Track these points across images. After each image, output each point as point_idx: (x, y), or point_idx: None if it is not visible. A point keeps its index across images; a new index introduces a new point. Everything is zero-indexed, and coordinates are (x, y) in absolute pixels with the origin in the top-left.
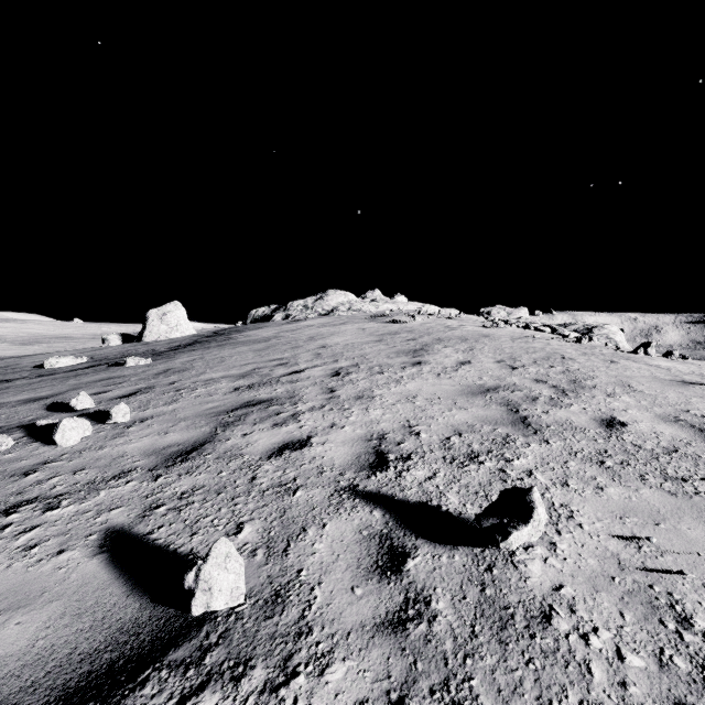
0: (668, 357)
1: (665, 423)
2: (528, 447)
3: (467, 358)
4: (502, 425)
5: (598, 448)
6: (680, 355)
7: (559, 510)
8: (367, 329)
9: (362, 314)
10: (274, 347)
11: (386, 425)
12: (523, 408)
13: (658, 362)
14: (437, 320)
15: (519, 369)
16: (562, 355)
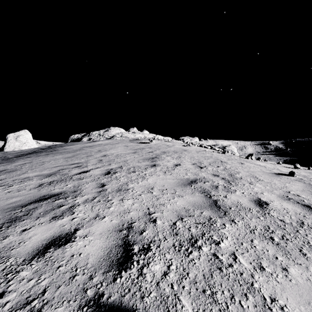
0: (258, 160)
1: (285, 201)
2: (225, 228)
3: (178, 162)
4: (205, 209)
5: (264, 225)
6: (262, 159)
7: (272, 308)
8: (129, 146)
9: (127, 139)
10: (77, 156)
11: (133, 214)
12: (213, 194)
13: (258, 163)
14: (162, 142)
15: (204, 168)
16: (220, 160)
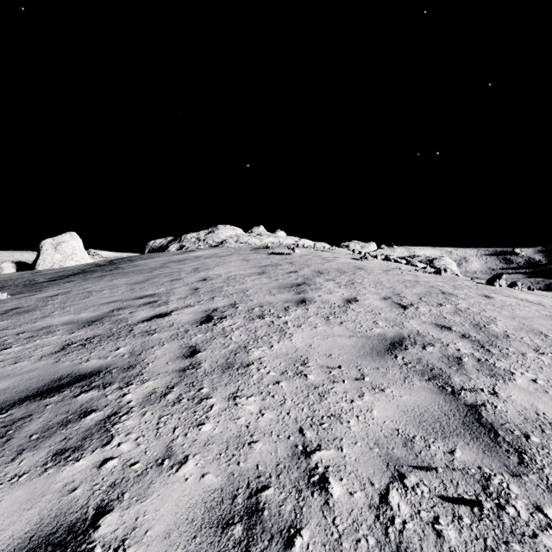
0: (513, 287)
1: None
2: (551, 528)
3: (352, 294)
4: (457, 437)
5: None
6: (521, 285)
7: None
8: (250, 261)
9: (248, 246)
10: (153, 279)
11: (263, 451)
12: (458, 383)
13: (522, 296)
14: (314, 252)
15: (410, 309)
16: (440, 289)
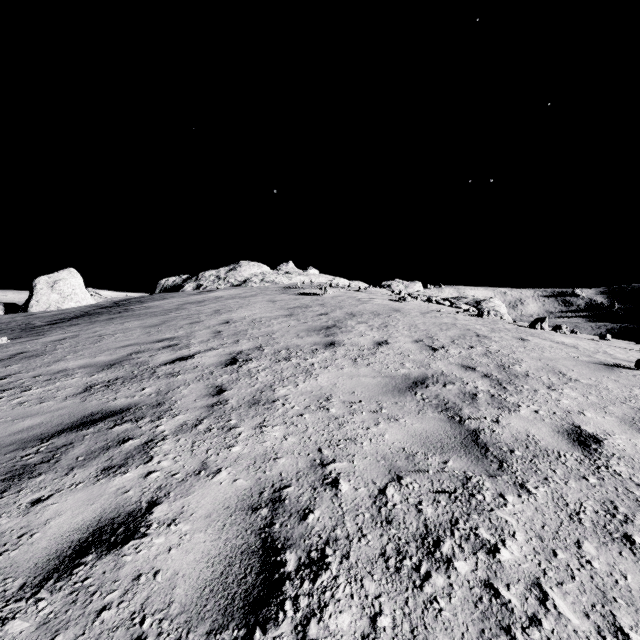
0: (557, 331)
1: None
2: (505, 506)
3: (383, 337)
4: (453, 452)
5: (601, 499)
6: (566, 329)
7: None
8: (278, 302)
9: (275, 286)
10: (170, 322)
11: (286, 464)
12: (467, 414)
13: (560, 339)
14: (348, 292)
15: (440, 351)
16: (475, 332)
